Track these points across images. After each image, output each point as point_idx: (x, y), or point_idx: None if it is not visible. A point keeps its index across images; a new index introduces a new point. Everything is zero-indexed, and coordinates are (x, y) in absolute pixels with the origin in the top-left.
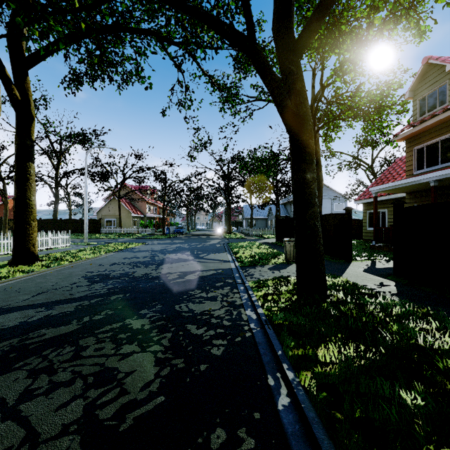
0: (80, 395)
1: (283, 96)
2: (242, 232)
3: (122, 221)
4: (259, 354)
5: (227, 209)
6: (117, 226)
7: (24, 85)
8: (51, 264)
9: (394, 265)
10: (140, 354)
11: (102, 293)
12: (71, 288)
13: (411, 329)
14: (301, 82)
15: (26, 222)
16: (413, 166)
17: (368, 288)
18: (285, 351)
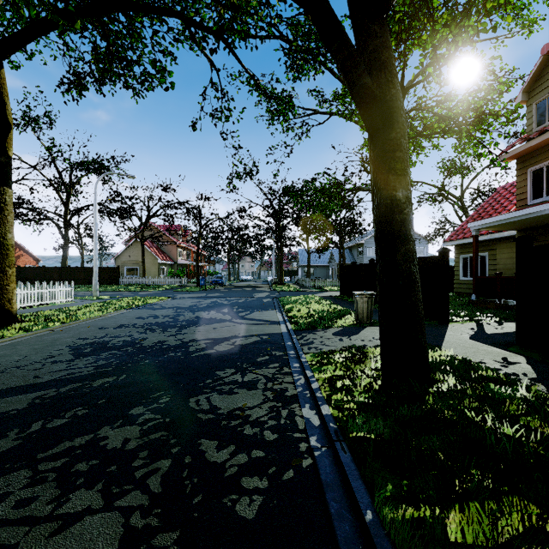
0: None
1: (360, 70)
2: (296, 283)
3: (147, 269)
4: (329, 514)
5: (278, 255)
6: (141, 276)
7: None
8: (34, 326)
9: (517, 330)
10: (99, 517)
11: (84, 375)
12: (42, 366)
13: None
14: (388, 50)
15: None
16: (528, 194)
17: (489, 368)
18: (378, 507)
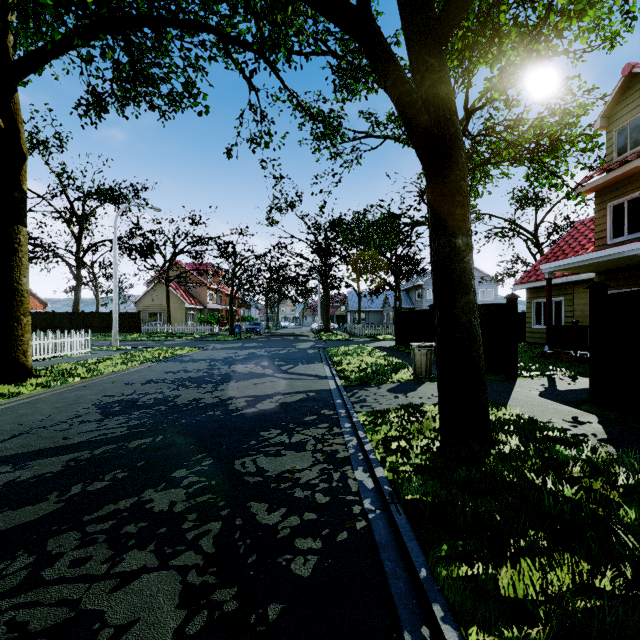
0: None
1: (416, 107)
2: (345, 331)
3: (172, 314)
4: (384, 573)
5: (324, 298)
6: (165, 322)
7: (11, 106)
8: (52, 381)
9: (591, 387)
10: (156, 575)
11: (117, 436)
12: (69, 426)
13: None
14: (447, 85)
15: (12, 317)
16: (607, 232)
17: (557, 428)
18: (433, 566)
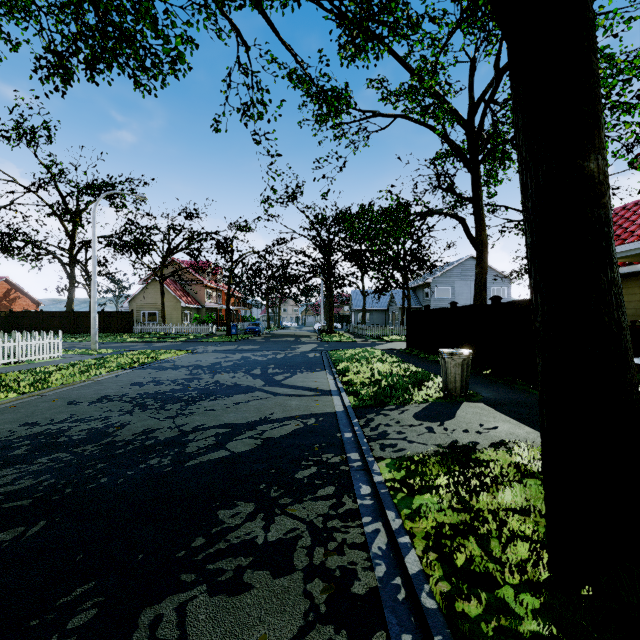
0: None
1: None
2: (349, 331)
3: (167, 314)
4: None
5: (327, 297)
6: (160, 322)
7: None
8: None
9: None
10: None
11: None
12: None
13: None
14: None
15: None
16: None
17: None
18: None
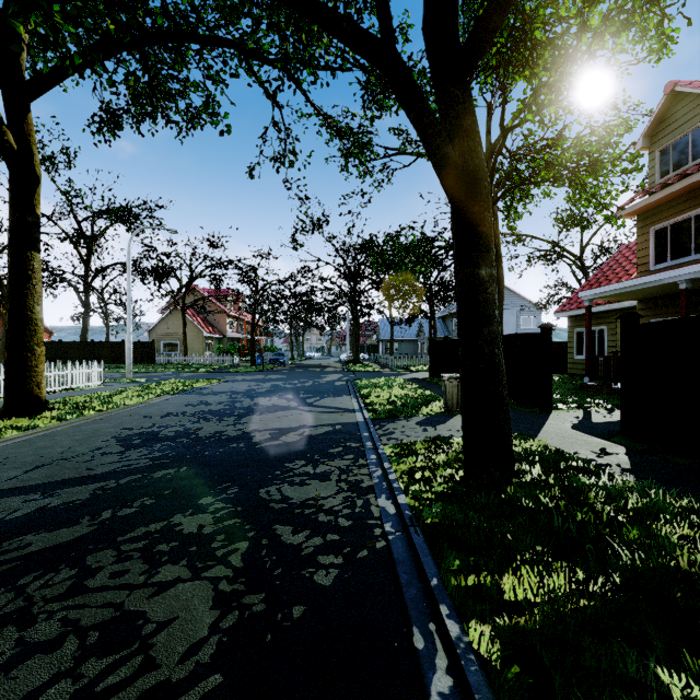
0: (68, 671)
1: (440, 139)
2: (376, 361)
3: (189, 344)
4: (399, 583)
5: (353, 326)
6: (181, 353)
7: (24, 127)
8: (67, 414)
9: (622, 418)
10: (190, 584)
11: (141, 466)
12: (91, 458)
13: (665, 539)
14: (472, 116)
15: (26, 348)
16: (650, 258)
17: (581, 459)
18: (445, 577)
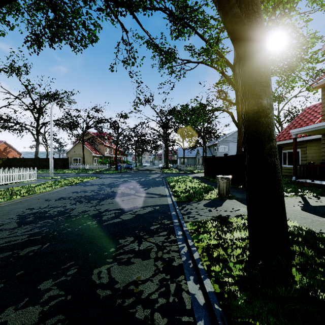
0: None
1: (232, 1)
2: (176, 168)
3: (86, 159)
4: None
5: (165, 151)
6: (82, 163)
7: None
8: (1, 199)
9: None
10: None
11: (17, 243)
12: None
13: None
14: None
15: None
16: None
17: None
18: None
